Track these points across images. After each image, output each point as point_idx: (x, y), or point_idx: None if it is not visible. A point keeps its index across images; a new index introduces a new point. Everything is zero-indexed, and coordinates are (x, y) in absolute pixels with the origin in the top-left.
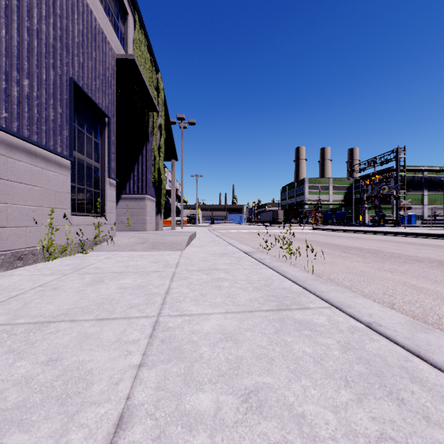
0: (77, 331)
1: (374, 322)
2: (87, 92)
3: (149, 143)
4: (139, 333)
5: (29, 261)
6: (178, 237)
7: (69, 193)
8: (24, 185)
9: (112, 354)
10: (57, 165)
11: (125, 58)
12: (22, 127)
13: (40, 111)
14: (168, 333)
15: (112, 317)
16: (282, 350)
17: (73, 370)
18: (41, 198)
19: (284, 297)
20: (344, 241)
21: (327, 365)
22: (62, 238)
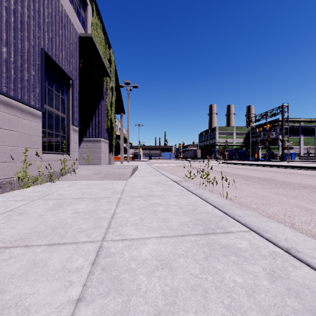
0: (27, 258)
1: (292, 247)
2: (55, 60)
3: (103, 100)
4: (83, 260)
5: (7, 189)
6: (124, 169)
7: (40, 137)
8: (3, 130)
9: (54, 286)
10: (30, 115)
11: (85, 36)
12: (1, 84)
13: (16, 72)
14: (110, 259)
15: (62, 242)
16: (214, 280)
17: (11, 306)
18: (17, 140)
19: (208, 221)
20: (246, 172)
21: (260, 299)
22: (35, 171)
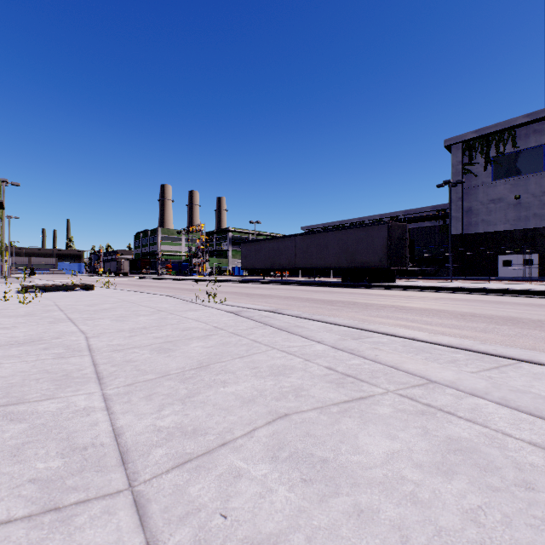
0: None
1: None
2: None
3: None
4: None
5: None
6: (29, 279)
7: None
8: None
9: None
10: None
11: None
12: None
13: None
14: None
15: None
16: None
17: None
18: None
19: None
20: (129, 282)
21: None
22: None
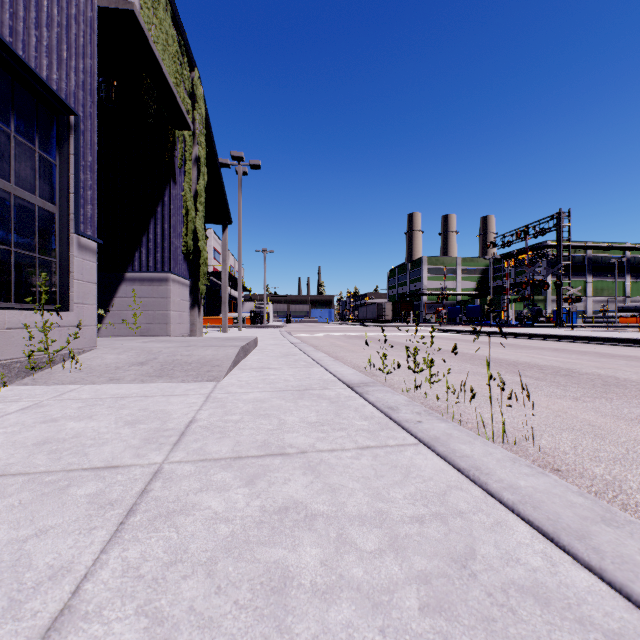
0: None
1: None
2: (7, 41)
3: (176, 186)
4: None
5: None
6: (218, 350)
7: None
8: None
9: None
10: None
11: (115, 8)
12: None
13: None
14: None
15: None
16: None
17: None
18: None
19: None
20: (498, 351)
21: None
22: None
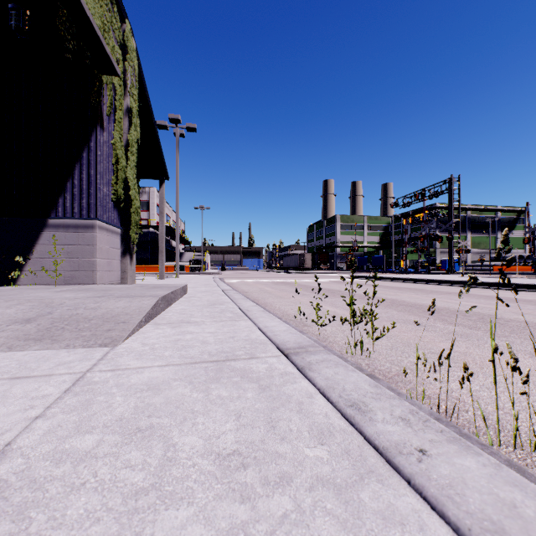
0: None
1: None
2: None
3: (104, 133)
4: None
5: None
6: (132, 301)
7: None
8: None
9: None
10: None
11: None
12: None
13: None
14: None
15: None
16: None
17: None
18: None
19: None
20: (413, 296)
21: None
22: None
